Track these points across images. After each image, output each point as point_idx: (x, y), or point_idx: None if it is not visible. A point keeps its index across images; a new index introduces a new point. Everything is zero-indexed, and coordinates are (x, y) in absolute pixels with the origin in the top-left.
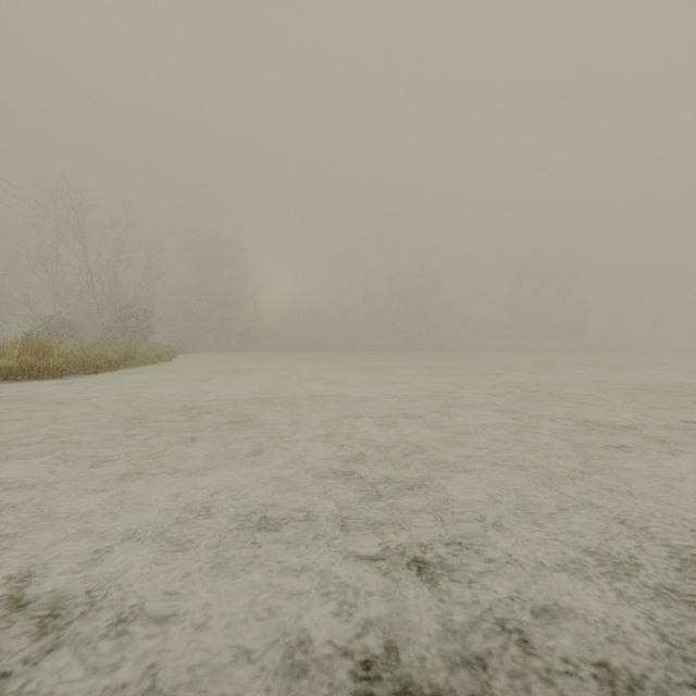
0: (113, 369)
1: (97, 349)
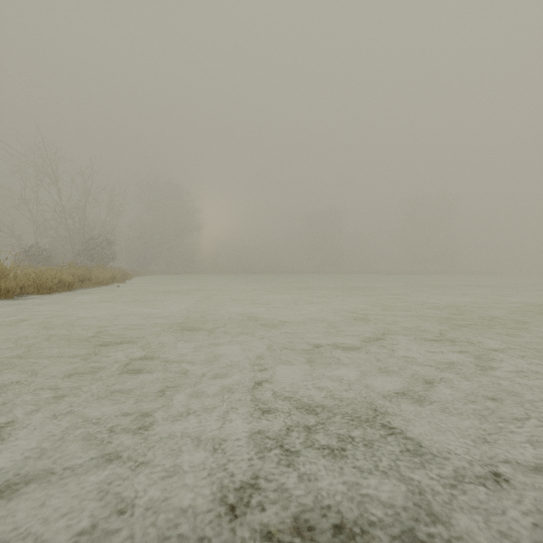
0: (67, 289)
1: (53, 272)
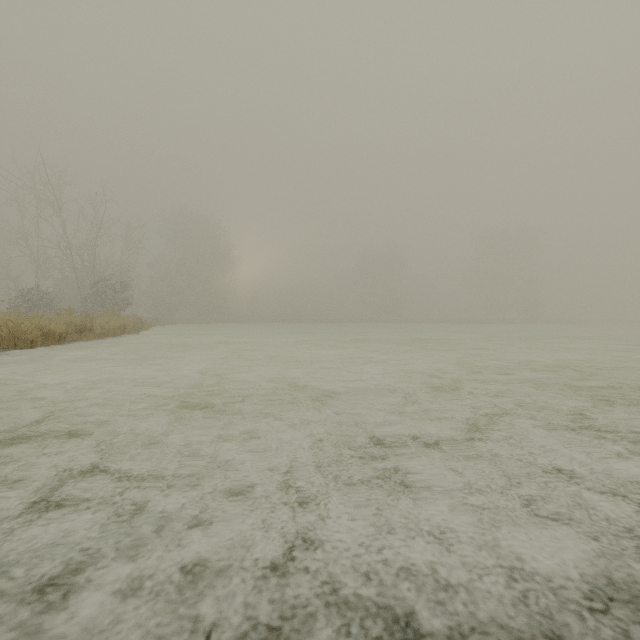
0: (57, 342)
1: (40, 321)
